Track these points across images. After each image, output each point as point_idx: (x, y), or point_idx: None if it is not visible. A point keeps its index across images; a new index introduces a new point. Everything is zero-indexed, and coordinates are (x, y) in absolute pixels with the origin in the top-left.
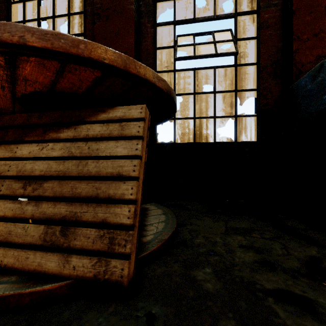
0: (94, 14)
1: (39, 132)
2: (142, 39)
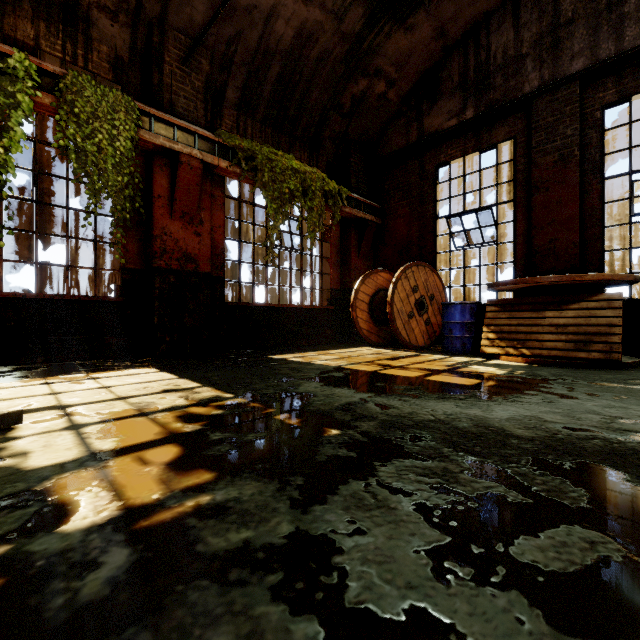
0: (532, 188)
1: (556, 306)
2: (586, 197)
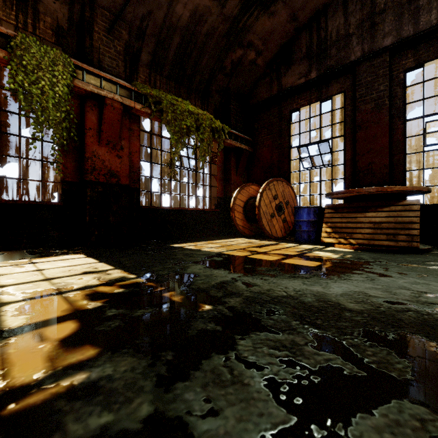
0: (356, 126)
1: (373, 209)
2: (393, 133)
